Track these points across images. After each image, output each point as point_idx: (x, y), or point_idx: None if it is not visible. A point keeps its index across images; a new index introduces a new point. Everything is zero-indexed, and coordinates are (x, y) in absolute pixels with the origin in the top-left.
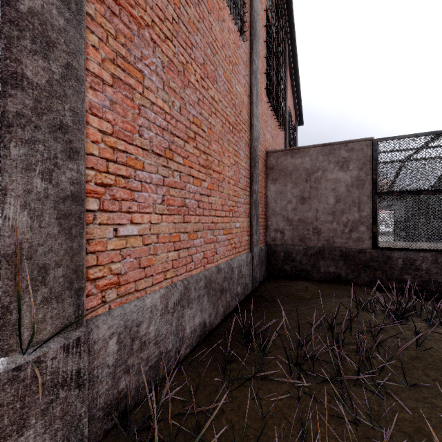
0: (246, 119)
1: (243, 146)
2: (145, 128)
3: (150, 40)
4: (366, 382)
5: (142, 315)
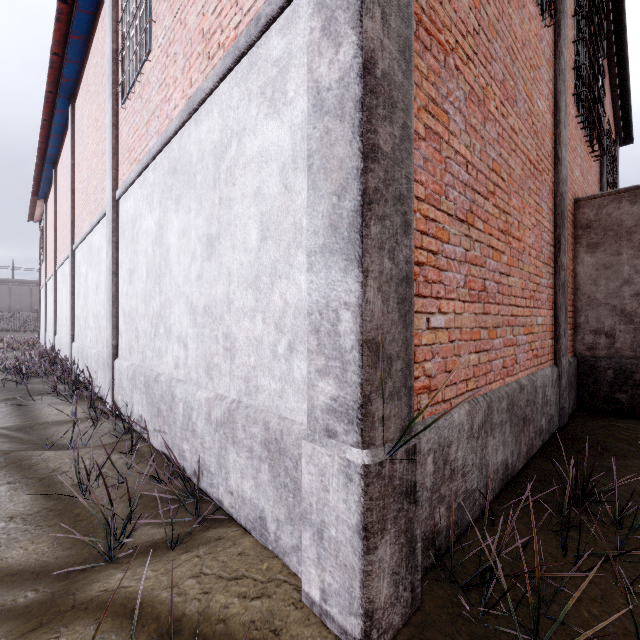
0: (549, 150)
1: (545, 195)
2: (450, 187)
3: (454, 68)
4: None
5: (451, 434)
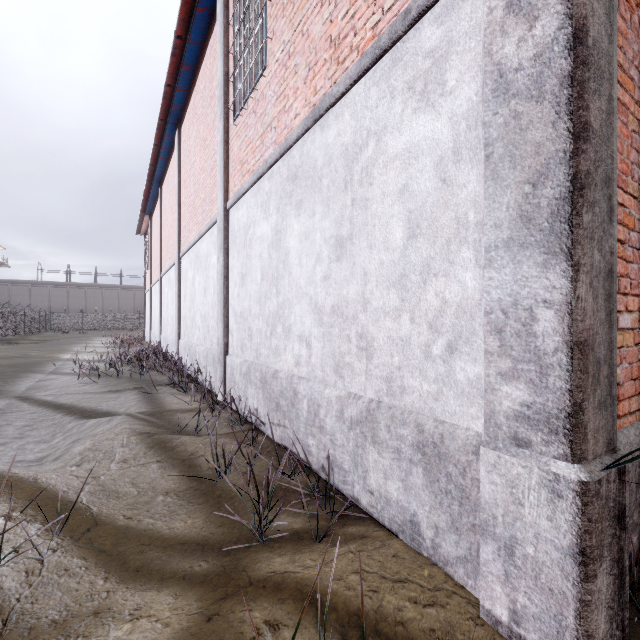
0: None
1: None
2: (634, 166)
3: (638, 27)
4: None
5: None
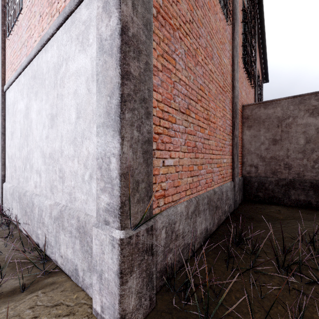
0: (229, 82)
1: (228, 103)
2: (176, 96)
3: (178, 38)
4: None
5: (176, 217)
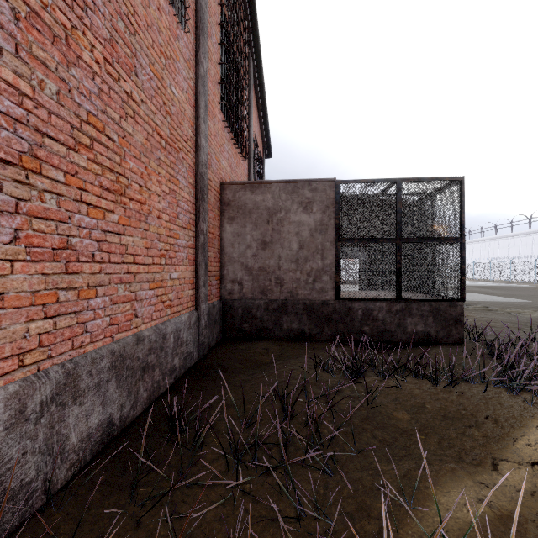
0: (189, 135)
1: (184, 171)
2: None
3: None
4: (316, 459)
5: None
